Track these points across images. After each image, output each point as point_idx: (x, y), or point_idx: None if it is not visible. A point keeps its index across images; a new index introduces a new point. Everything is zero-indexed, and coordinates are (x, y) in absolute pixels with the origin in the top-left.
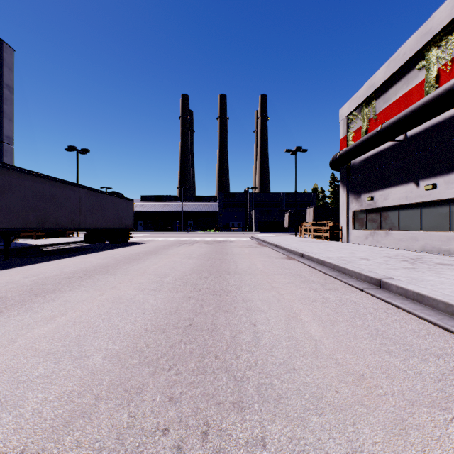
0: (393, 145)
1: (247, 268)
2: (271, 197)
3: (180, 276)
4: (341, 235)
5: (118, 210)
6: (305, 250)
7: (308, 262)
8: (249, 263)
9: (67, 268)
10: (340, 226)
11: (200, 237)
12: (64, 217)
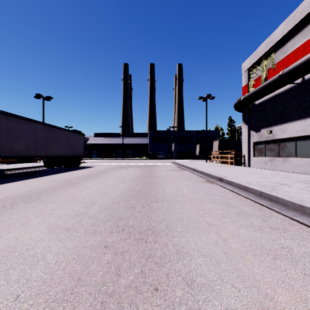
0: (291, 88)
1: (175, 194)
2: (186, 134)
3: (107, 205)
4: (243, 161)
5: (70, 141)
6: (221, 174)
7: (229, 186)
8: (175, 187)
9: (3, 194)
10: (243, 154)
11: (135, 163)
12: (21, 146)
